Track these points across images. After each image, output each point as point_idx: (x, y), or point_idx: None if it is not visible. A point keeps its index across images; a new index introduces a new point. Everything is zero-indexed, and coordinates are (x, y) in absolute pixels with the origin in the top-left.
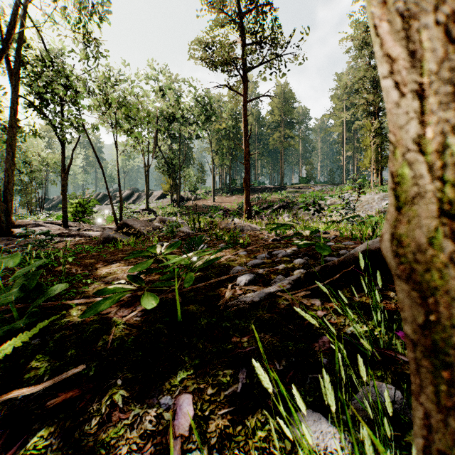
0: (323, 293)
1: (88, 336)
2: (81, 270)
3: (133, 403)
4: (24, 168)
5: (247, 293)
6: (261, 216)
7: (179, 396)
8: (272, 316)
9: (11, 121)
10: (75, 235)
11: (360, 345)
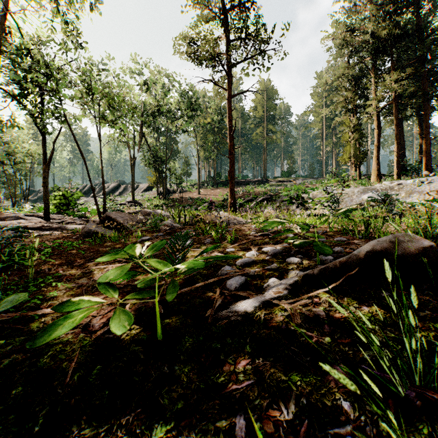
0: (325, 300)
1: (44, 363)
2: (55, 269)
3: None
4: (8, 160)
5: (238, 300)
6: (245, 208)
7: None
8: (271, 333)
9: None
10: (56, 228)
11: (386, 379)
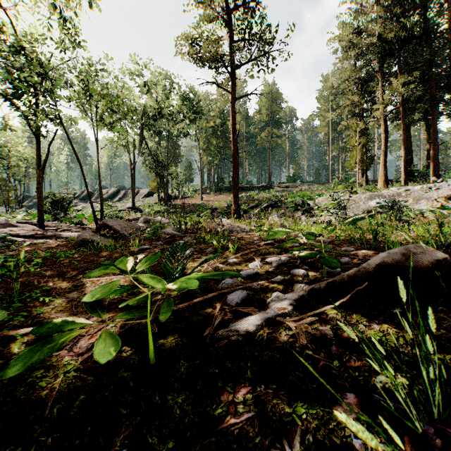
0: (332, 318)
1: (22, 392)
2: (45, 282)
3: None
4: (1, 164)
5: (239, 316)
6: (249, 215)
7: None
8: (274, 356)
9: None
10: (50, 236)
11: (401, 411)
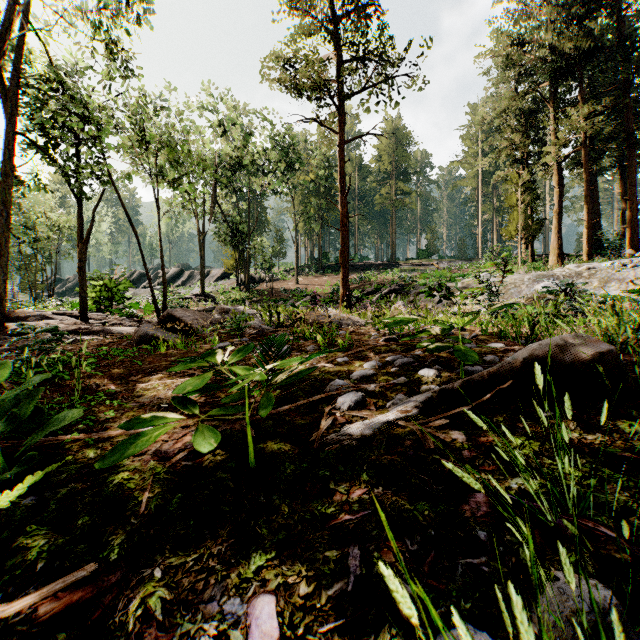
0: (467, 422)
1: (111, 493)
2: (104, 385)
3: (179, 611)
4: (25, 236)
5: (352, 421)
6: (364, 304)
7: (254, 599)
8: (394, 460)
9: (5, 166)
10: (97, 332)
11: (534, 508)
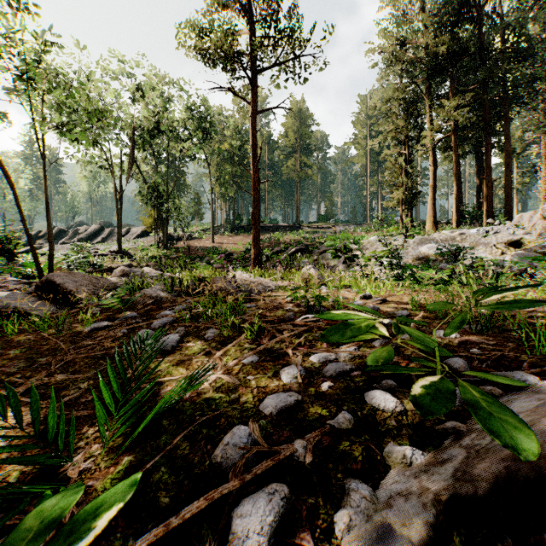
0: None
1: None
2: None
3: None
4: None
5: None
6: (273, 262)
7: None
8: None
9: None
10: None
11: None
